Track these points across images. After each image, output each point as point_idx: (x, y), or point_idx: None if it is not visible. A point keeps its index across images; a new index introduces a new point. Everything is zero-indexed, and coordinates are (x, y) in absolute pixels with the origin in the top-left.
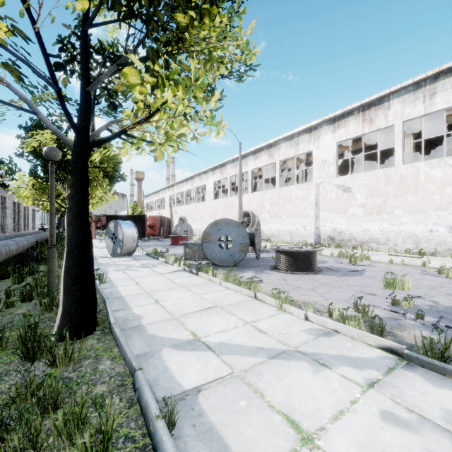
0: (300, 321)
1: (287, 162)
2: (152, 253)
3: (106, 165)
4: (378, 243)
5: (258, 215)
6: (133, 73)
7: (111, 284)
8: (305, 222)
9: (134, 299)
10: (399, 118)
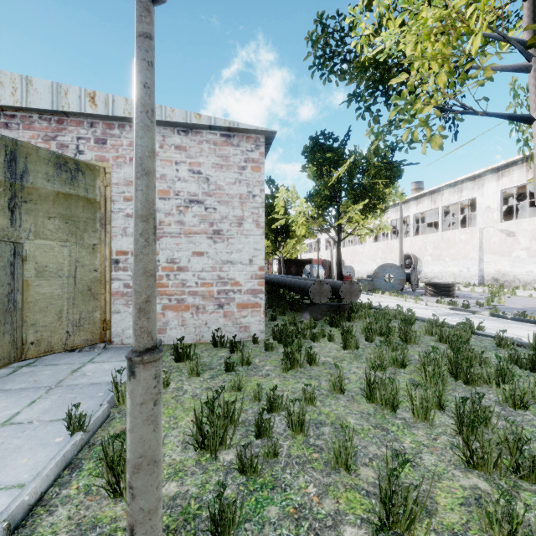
0: (423, 305)
1: (451, 208)
2: None
3: None
4: None
5: (420, 257)
6: (357, 216)
7: None
8: (468, 265)
9: None
10: None
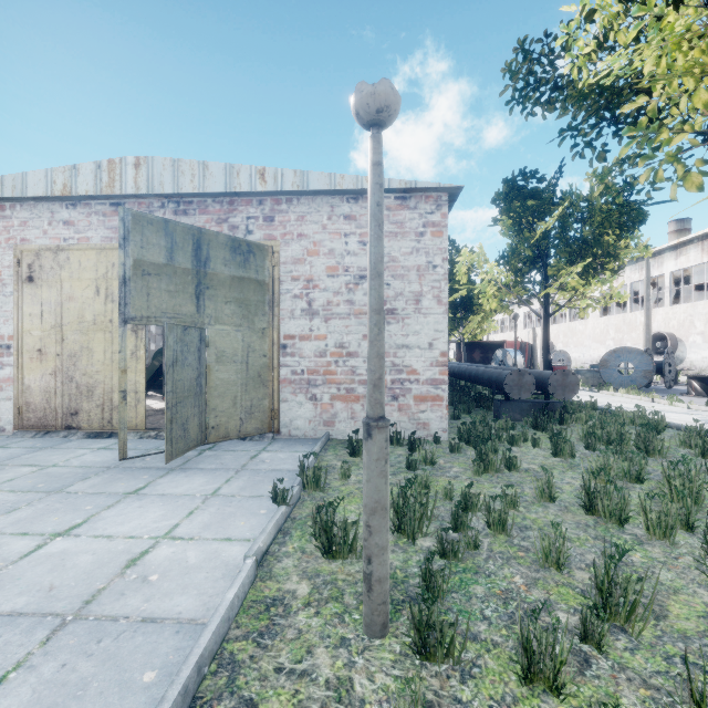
0: (683, 408)
1: None
2: None
3: None
4: None
5: (681, 337)
6: (573, 281)
7: None
8: None
9: None
10: None
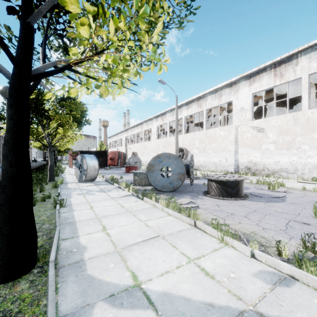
0: (246, 259)
1: (212, 110)
2: (110, 179)
3: (75, 112)
4: (288, 172)
5: (189, 150)
6: (72, 0)
7: (70, 208)
8: (226, 156)
9: (84, 226)
10: (306, 71)
